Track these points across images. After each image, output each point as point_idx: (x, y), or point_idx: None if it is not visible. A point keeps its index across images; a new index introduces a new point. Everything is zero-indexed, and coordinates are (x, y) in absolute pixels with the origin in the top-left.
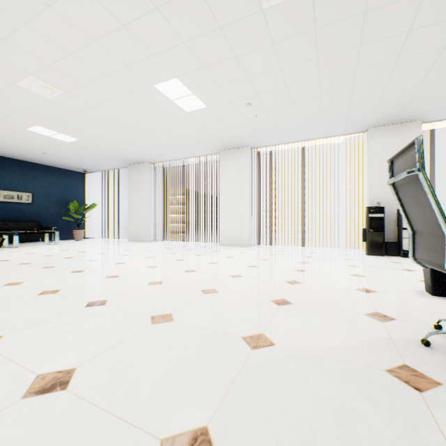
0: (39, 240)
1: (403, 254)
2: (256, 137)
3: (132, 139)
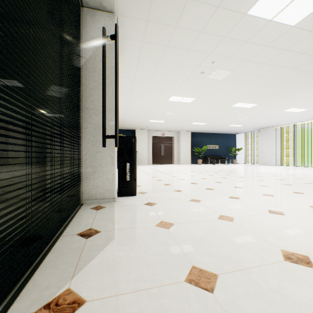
0: (220, 163)
1: None
2: None
3: (266, 122)
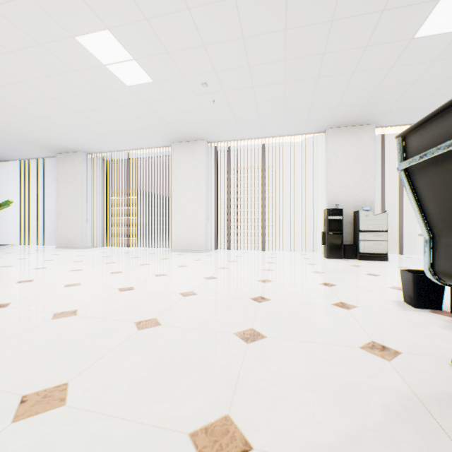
0: None
1: (360, 256)
2: (214, 129)
3: (55, 118)
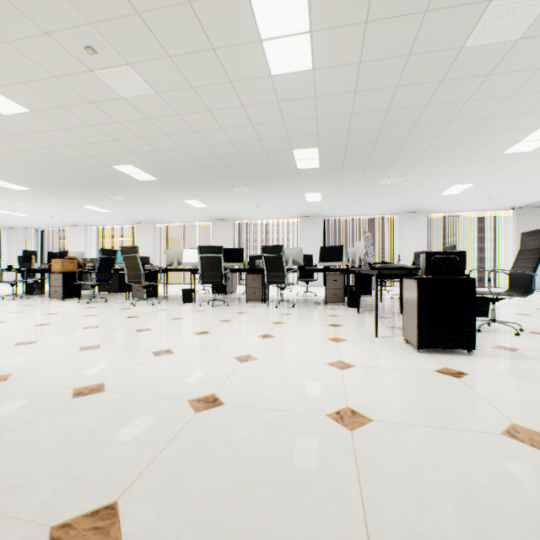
0: None
1: None
2: (81, 223)
3: None
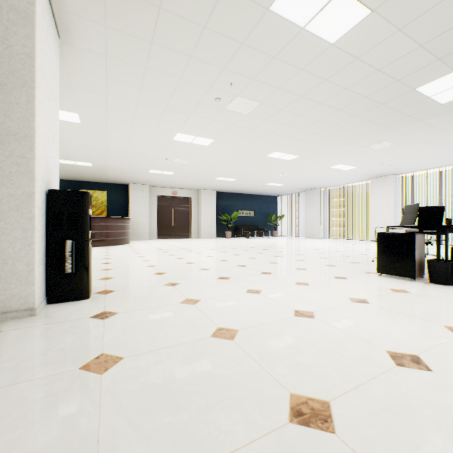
0: (257, 236)
1: None
2: (396, 171)
3: (312, 181)
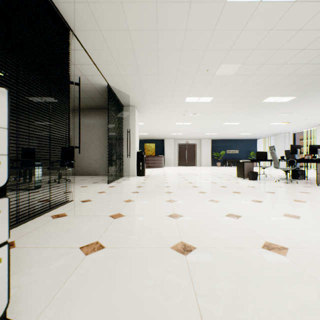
0: None
1: None
2: None
3: (269, 130)
